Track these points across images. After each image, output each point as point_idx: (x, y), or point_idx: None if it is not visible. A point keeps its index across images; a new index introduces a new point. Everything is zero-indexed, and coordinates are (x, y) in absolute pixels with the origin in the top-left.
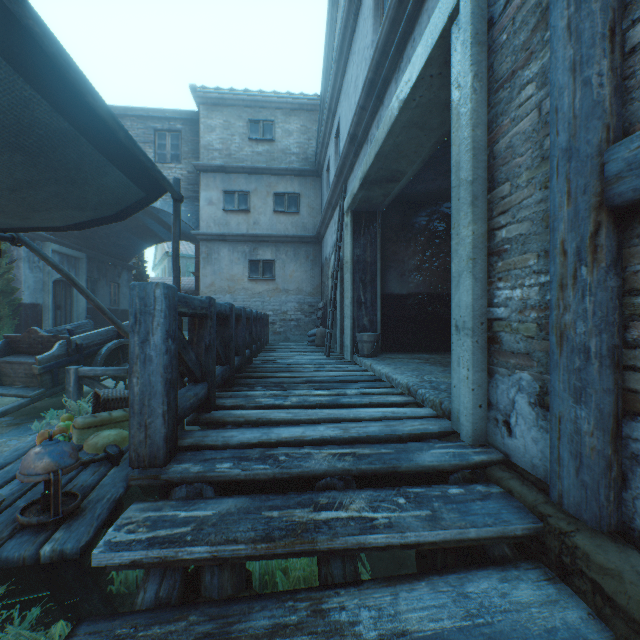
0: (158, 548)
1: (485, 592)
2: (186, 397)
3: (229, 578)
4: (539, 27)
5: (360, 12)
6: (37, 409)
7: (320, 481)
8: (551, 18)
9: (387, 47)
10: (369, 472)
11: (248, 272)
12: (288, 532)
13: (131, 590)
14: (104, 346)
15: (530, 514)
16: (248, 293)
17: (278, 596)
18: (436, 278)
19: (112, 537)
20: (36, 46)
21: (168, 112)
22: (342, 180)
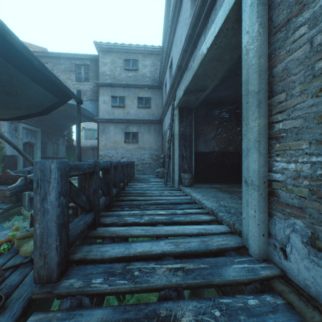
0: None
1: None
2: (77, 226)
3: None
4: None
5: None
6: (10, 214)
7: (161, 292)
8: None
9: (199, 15)
10: (193, 285)
11: (124, 138)
12: None
13: None
14: None
15: None
16: (124, 149)
17: None
18: (224, 143)
19: None
20: None
21: (82, 55)
22: (173, 90)
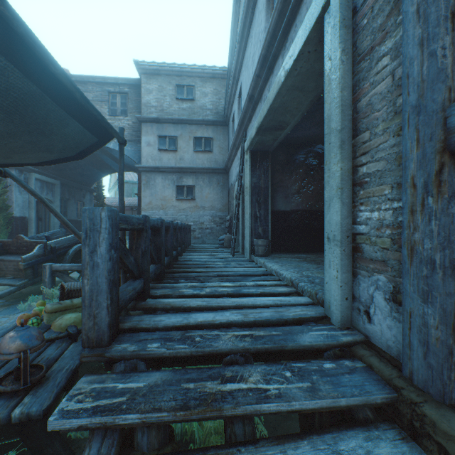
0: (100, 416)
1: (354, 450)
2: (126, 291)
3: (156, 436)
4: (393, 13)
5: (256, 7)
6: (23, 294)
7: (226, 357)
8: (403, 5)
9: (276, 31)
10: (263, 350)
11: (176, 194)
12: (201, 401)
13: (85, 436)
14: (71, 248)
15: (387, 386)
16: (176, 209)
17: (193, 453)
18: (311, 199)
19: (65, 406)
20: (8, 27)
21: (118, 79)
22: (243, 128)
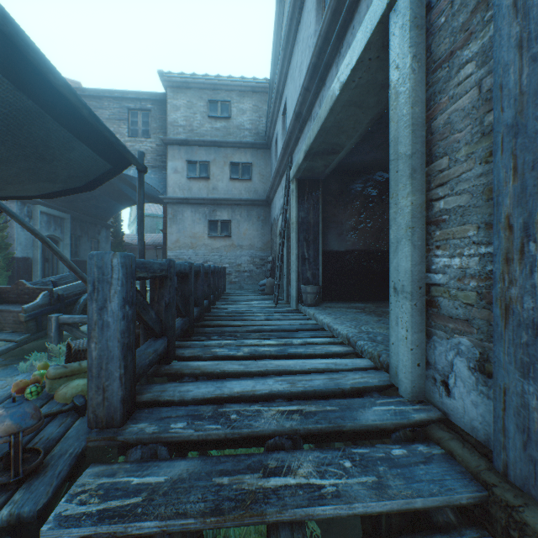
0: (107, 524)
1: None
2: (145, 354)
3: None
4: (479, 8)
5: (304, 6)
6: (24, 351)
7: (269, 440)
8: None
9: (329, 34)
10: (315, 431)
11: (208, 230)
12: (237, 503)
13: None
14: (82, 296)
15: (474, 481)
16: (208, 248)
17: None
18: (370, 237)
19: (63, 510)
20: None
21: (140, 94)
22: (288, 152)
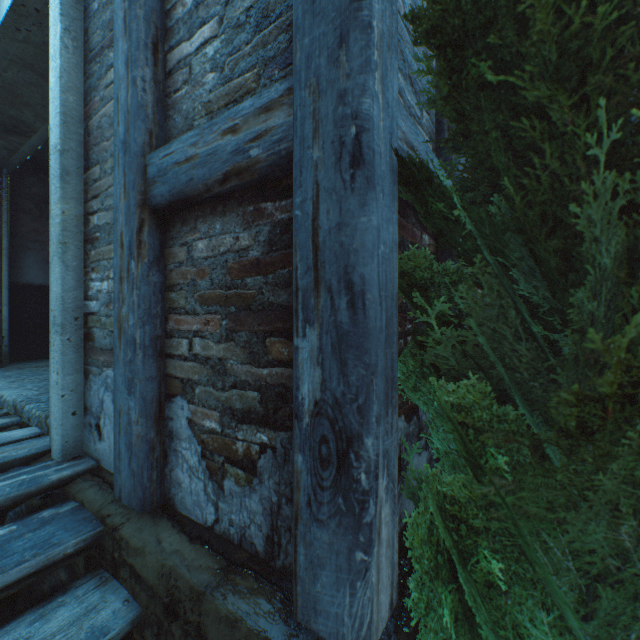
0: None
1: None
2: None
3: None
4: None
5: None
6: None
7: None
8: (116, 4)
9: None
10: None
11: None
12: None
13: None
14: None
15: (94, 521)
16: None
17: None
18: None
19: None
20: None
21: None
22: None
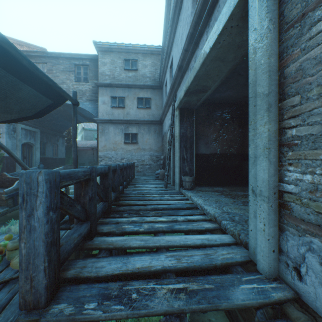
0: None
1: None
2: (71, 240)
3: None
4: None
5: None
6: (6, 217)
7: (161, 319)
8: None
9: (201, 12)
10: (198, 310)
11: (124, 139)
12: None
13: None
14: None
15: None
16: (124, 150)
17: None
18: (225, 145)
19: None
20: None
21: (82, 55)
22: (174, 91)
